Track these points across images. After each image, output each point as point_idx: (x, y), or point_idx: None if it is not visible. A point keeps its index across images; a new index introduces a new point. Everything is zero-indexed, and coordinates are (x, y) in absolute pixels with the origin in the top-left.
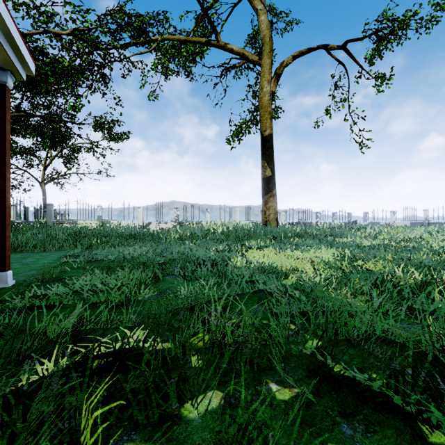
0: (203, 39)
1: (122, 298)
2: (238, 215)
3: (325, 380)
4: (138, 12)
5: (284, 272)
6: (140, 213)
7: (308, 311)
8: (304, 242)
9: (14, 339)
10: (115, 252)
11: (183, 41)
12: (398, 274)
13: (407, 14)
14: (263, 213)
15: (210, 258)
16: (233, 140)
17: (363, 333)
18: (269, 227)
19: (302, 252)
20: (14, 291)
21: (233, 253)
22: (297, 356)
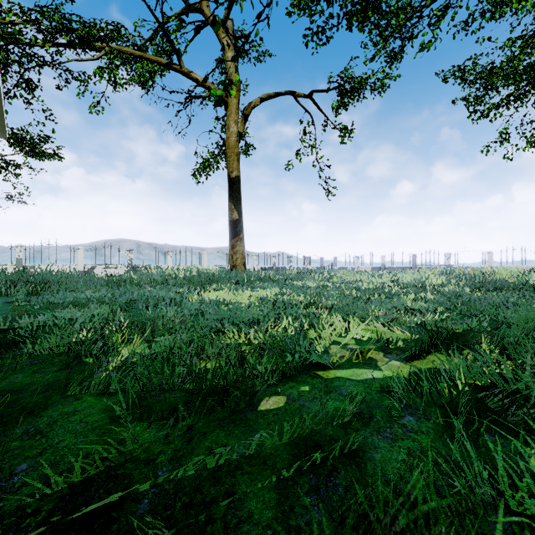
0: (163, 61)
1: (105, 317)
2: (205, 259)
3: (217, 331)
4: (80, 17)
5: (226, 303)
6: (79, 256)
7: (221, 312)
8: (262, 285)
9: (53, 329)
10: (71, 295)
11: (138, 56)
12: (300, 300)
13: (363, 77)
14: (231, 257)
15: (170, 298)
16: (200, 174)
17: (247, 321)
18: (235, 272)
19: (254, 292)
20: (4, 320)
21: (190, 293)
22: (210, 328)
